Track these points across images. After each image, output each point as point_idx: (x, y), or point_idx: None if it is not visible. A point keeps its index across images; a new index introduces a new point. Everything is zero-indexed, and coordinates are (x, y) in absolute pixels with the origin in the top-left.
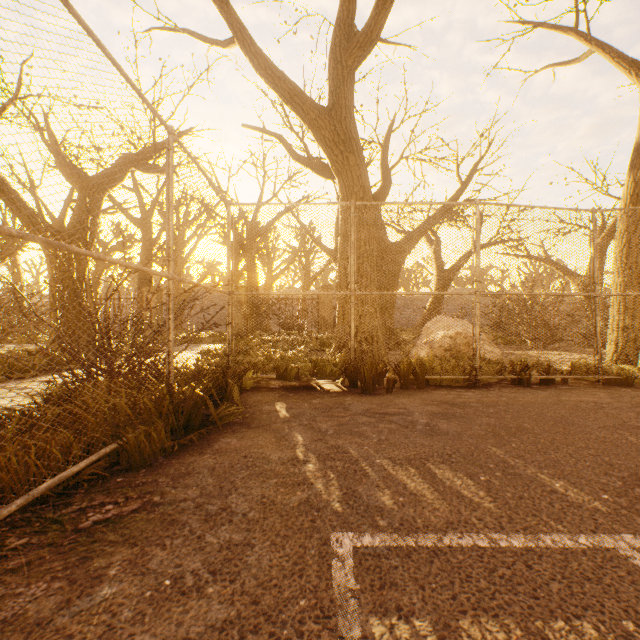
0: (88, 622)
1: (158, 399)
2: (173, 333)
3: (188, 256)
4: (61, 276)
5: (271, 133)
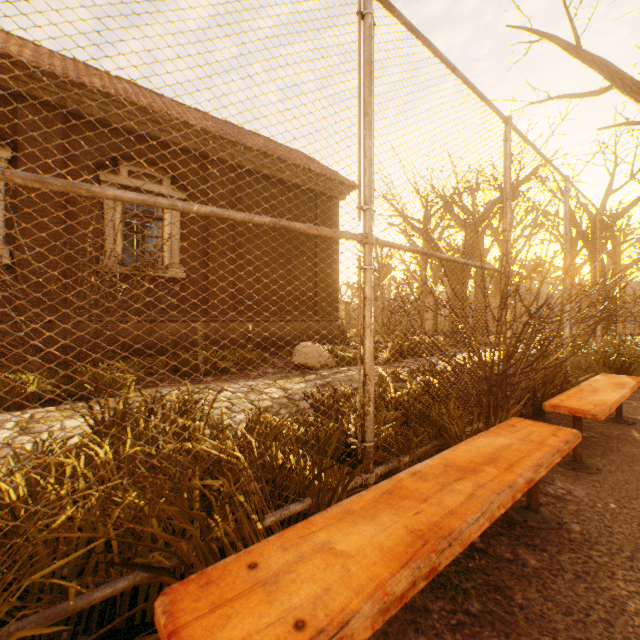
0: (637, 407)
1: (596, 361)
2: (600, 326)
3: (513, 259)
4: (456, 291)
5: (635, 123)
